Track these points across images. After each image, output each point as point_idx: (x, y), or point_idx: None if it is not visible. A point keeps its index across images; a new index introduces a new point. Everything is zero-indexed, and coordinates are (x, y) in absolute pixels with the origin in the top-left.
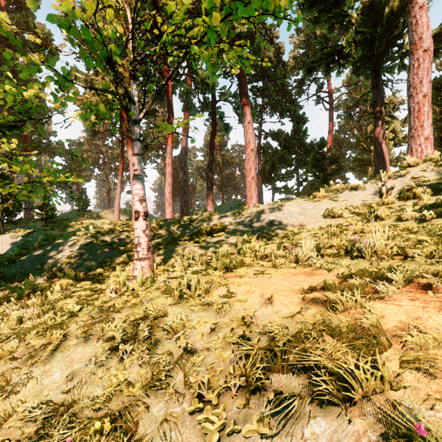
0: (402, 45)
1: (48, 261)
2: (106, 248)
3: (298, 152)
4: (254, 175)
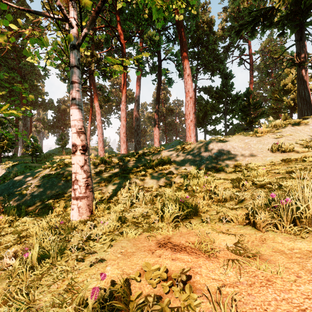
0: None
1: (15, 191)
2: (61, 181)
3: (225, 102)
4: (192, 118)
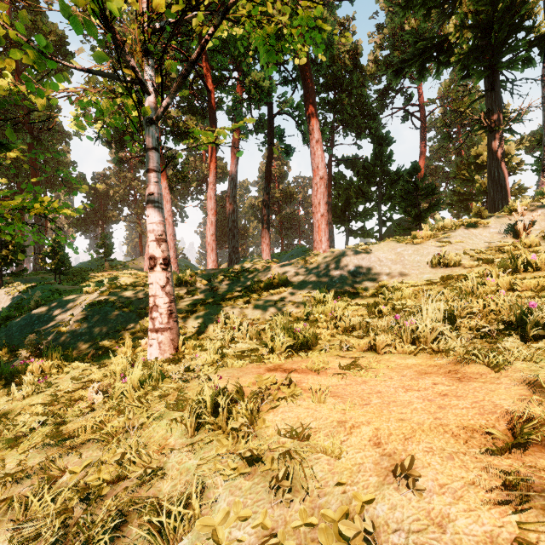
0: (531, 28)
1: (43, 327)
2: (119, 311)
3: (380, 183)
4: (324, 212)
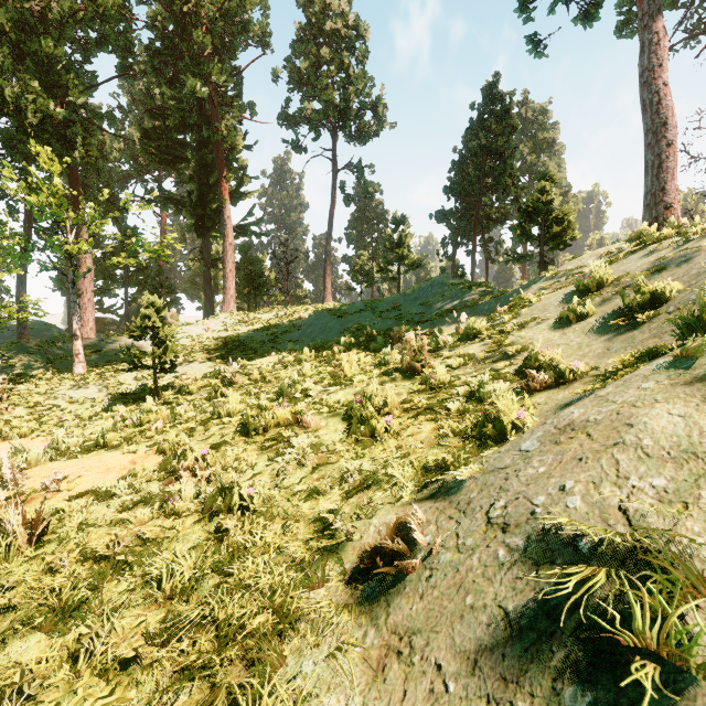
0: (221, 227)
1: None
2: None
3: (127, 268)
4: (91, 298)
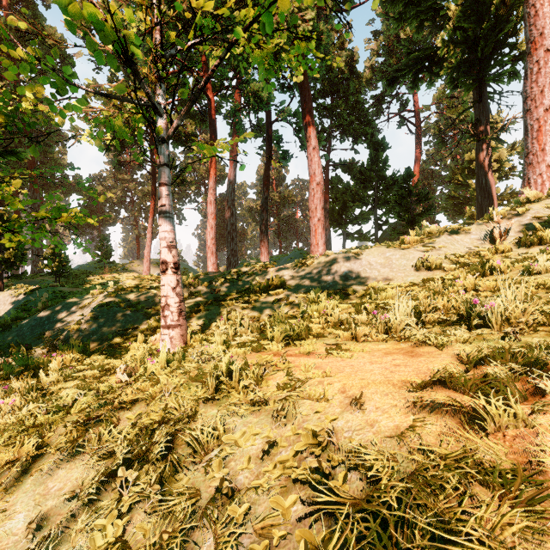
0: (515, 45)
1: (53, 327)
2: (127, 311)
3: (376, 188)
4: (321, 216)
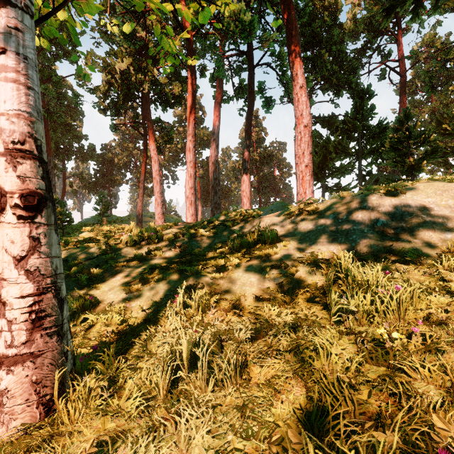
0: None
1: None
2: None
3: (360, 138)
4: (308, 162)
